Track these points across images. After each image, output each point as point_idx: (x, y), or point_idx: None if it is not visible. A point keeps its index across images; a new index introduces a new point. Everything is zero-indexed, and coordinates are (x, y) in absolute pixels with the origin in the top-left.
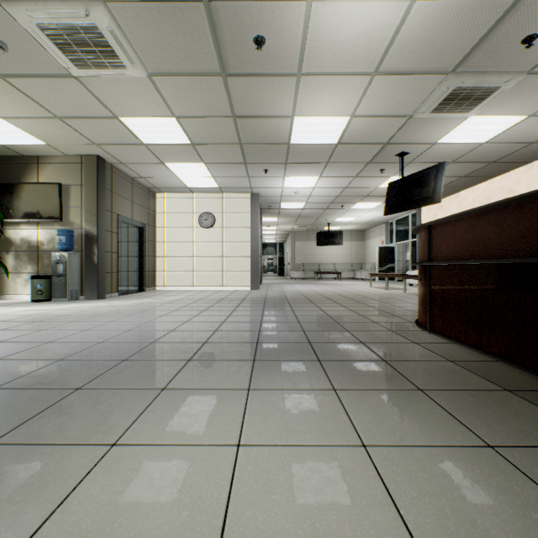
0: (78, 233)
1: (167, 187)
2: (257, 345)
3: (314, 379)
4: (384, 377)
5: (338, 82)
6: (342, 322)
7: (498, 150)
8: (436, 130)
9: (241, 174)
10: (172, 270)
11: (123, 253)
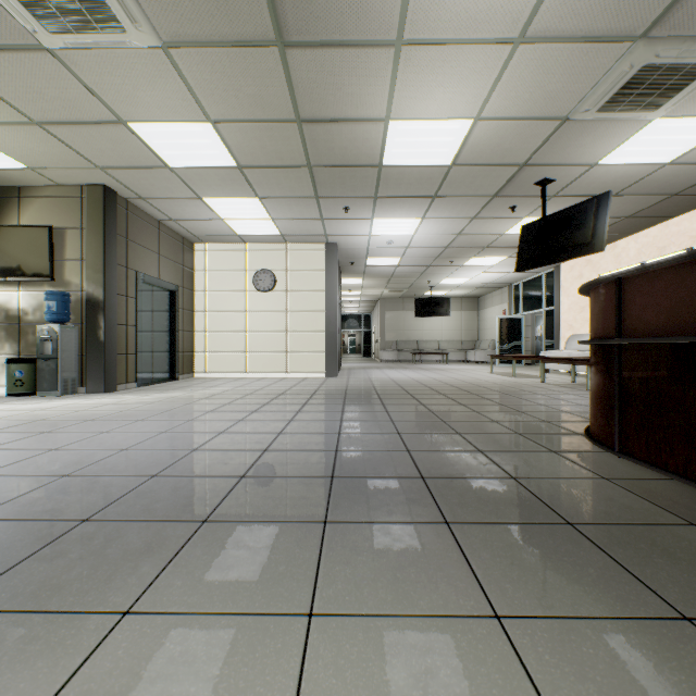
0: (77, 297)
1: (209, 234)
2: (332, 484)
3: (448, 580)
4: (590, 575)
5: (459, 58)
6: (467, 433)
7: (686, 176)
8: (600, 143)
9: (312, 214)
10: (217, 350)
11: (146, 326)
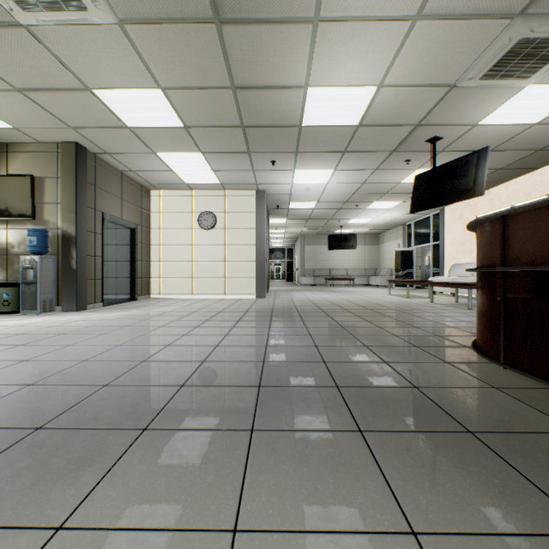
0: (54, 233)
1: (162, 182)
2: (259, 393)
3: (364, 492)
4: (496, 486)
5: (366, 33)
6: (373, 346)
7: None
8: (481, 106)
9: (245, 166)
10: (169, 276)
11: (111, 257)
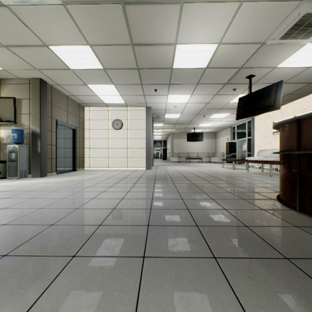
0: (27, 131)
1: (91, 102)
2: (148, 230)
3: (222, 306)
4: None
5: (212, 10)
6: (217, 199)
7: None
8: (279, 56)
9: (139, 93)
10: (95, 157)
11: (61, 145)
